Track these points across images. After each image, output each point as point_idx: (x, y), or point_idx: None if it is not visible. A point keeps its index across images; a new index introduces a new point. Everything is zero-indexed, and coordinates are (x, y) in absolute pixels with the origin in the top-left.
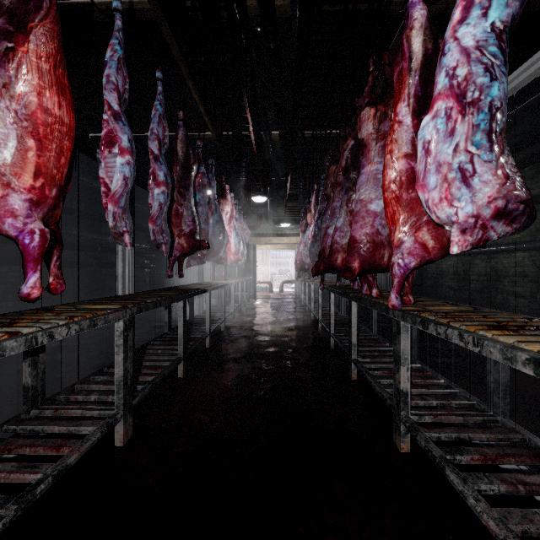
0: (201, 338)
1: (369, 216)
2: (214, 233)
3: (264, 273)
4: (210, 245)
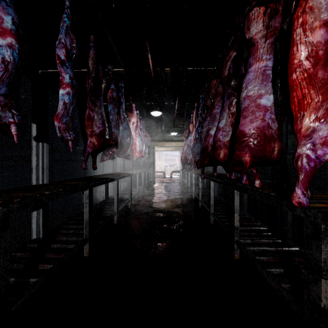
0: (109, 217)
1: (262, 109)
2: (123, 136)
3: (160, 166)
4: (120, 146)
